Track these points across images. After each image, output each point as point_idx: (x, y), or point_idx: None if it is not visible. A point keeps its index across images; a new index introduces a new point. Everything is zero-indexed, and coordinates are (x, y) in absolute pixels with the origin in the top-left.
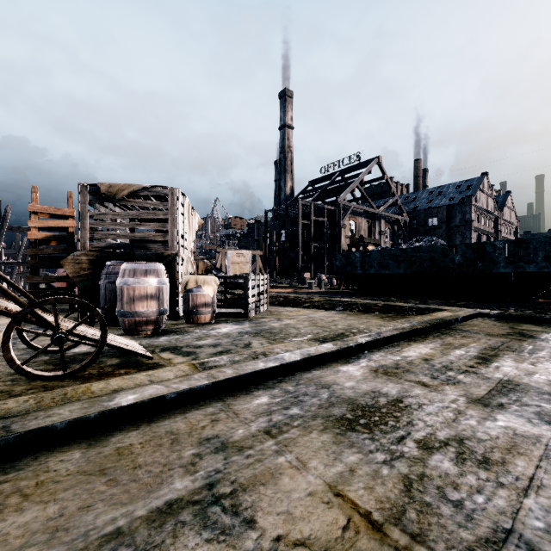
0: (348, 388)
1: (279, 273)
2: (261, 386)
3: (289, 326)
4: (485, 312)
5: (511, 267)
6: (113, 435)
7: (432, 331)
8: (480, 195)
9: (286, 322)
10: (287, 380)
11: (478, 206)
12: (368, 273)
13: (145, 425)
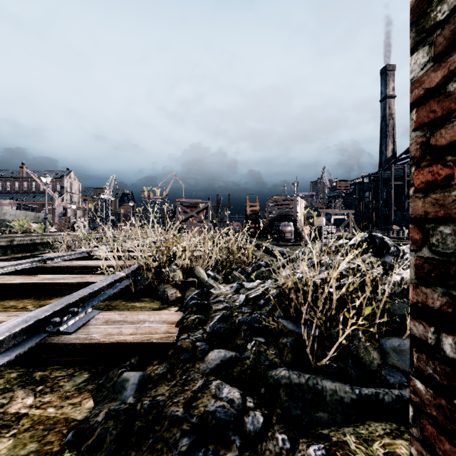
0: None
1: (376, 225)
2: None
3: None
4: None
5: None
6: (289, 247)
7: None
8: None
9: None
10: None
11: None
12: None
13: (292, 247)
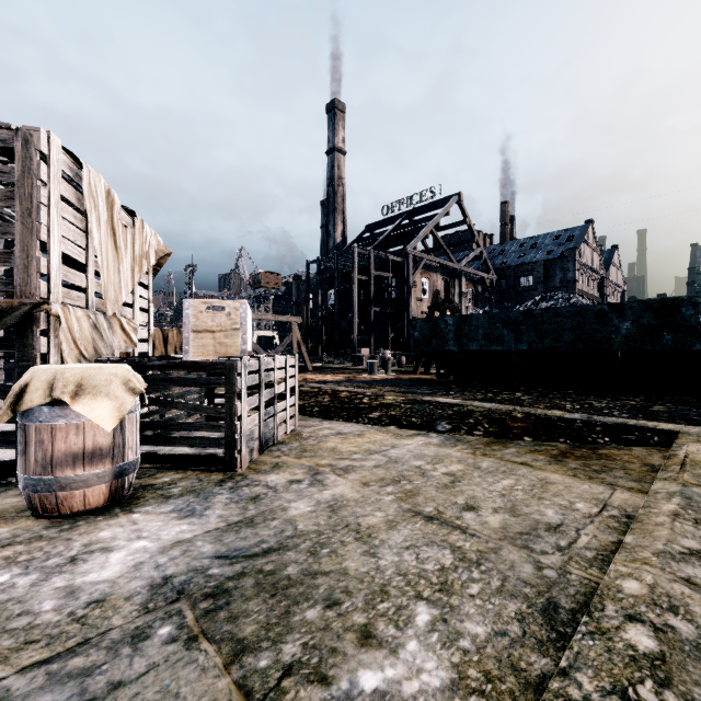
0: None
1: (326, 348)
2: None
3: (342, 522)
4: None
5: None
6: None
7: None
8: (585, 249)
9: (332, 491)
10: None
11: (582, 262)
12: (466, 350)
13: None
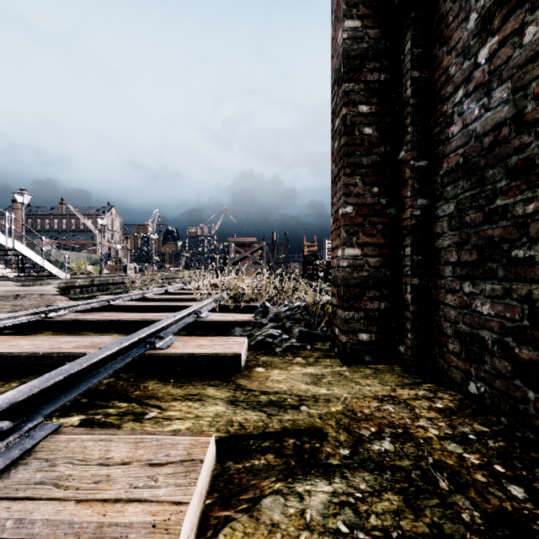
0: None
1: None
2: None
3: None
4: None
5: None
6: None
7: None
8: None
9: None
10: None
11: None
12: None
13: None
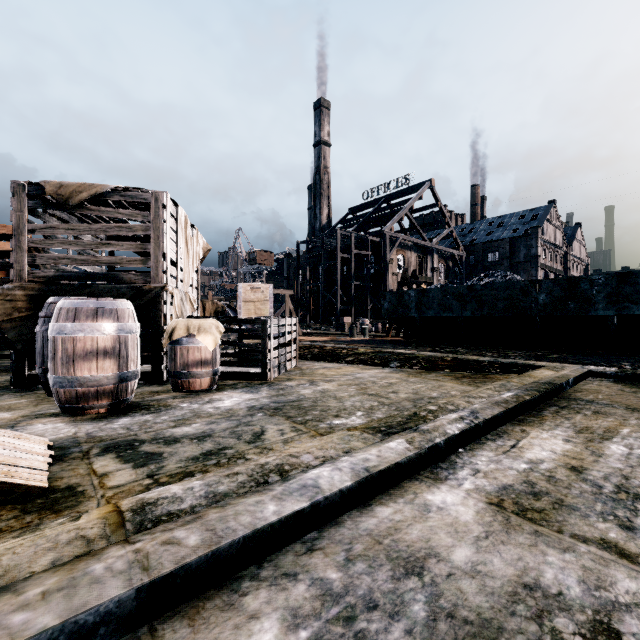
0: (465, 573)
1: (313, 317)
2: (266, 571)
3: (327, 395)
4: (598, 369)
5: (614, 308)
6: None
7: (543, 403)
8: (548, 227)
9: (322, 387)
10: (327, 544)
11: (545, 239)
12: (425, 316)
13: None
